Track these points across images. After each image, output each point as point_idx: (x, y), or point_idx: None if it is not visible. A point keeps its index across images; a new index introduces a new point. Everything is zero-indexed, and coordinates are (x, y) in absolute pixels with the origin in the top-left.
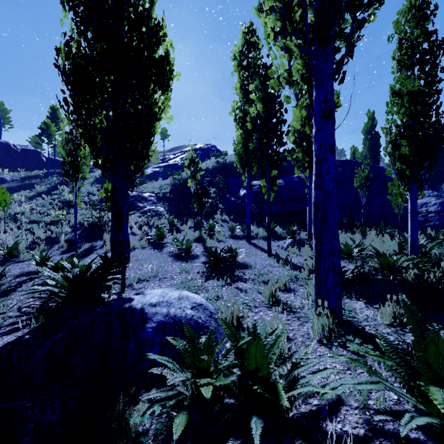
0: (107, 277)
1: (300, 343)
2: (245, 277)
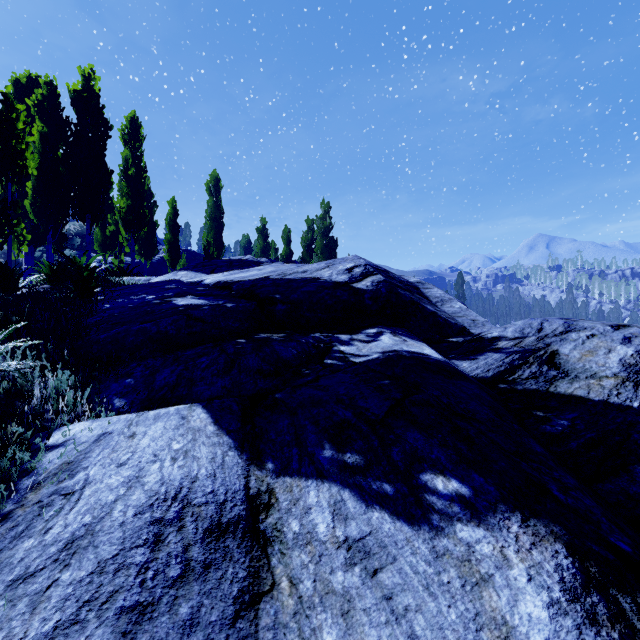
0: None
1: None
2: None
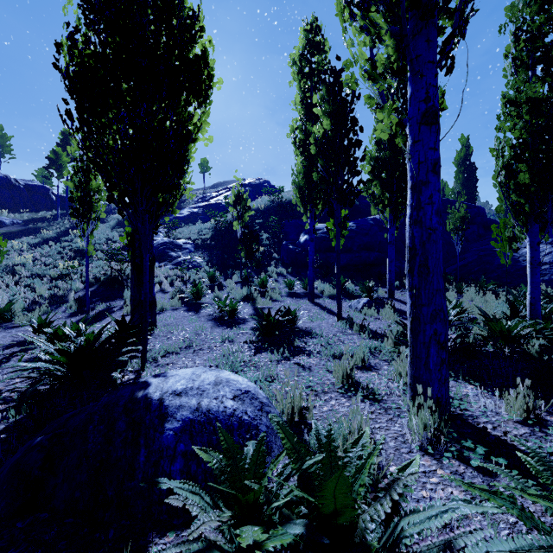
0: (122, 350)
1: (392, 450)
2: (308, 349)
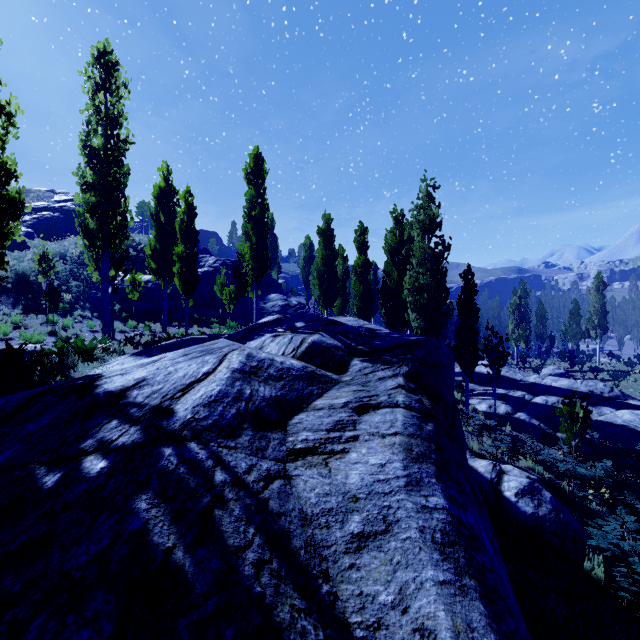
0: None
1: None
2: None
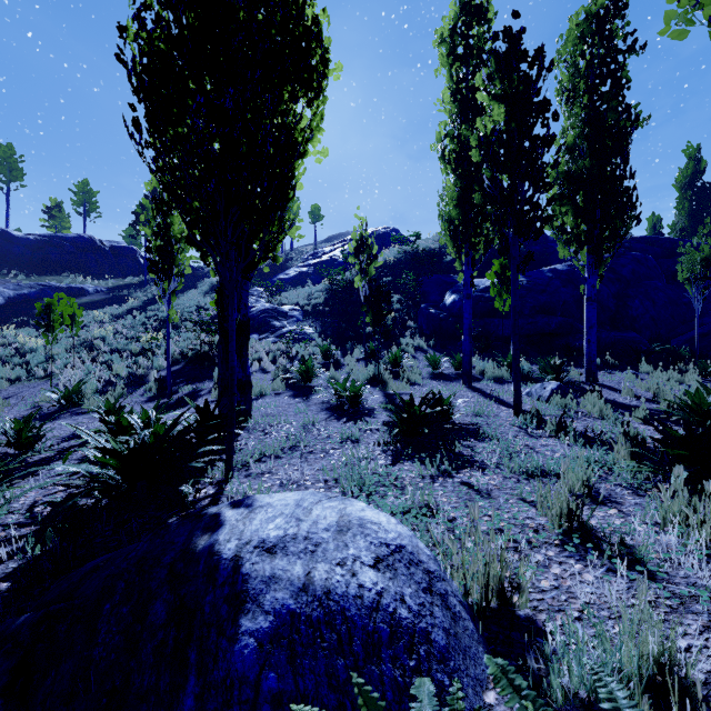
0: (198, 450)
1: None
2: (478, 459)
